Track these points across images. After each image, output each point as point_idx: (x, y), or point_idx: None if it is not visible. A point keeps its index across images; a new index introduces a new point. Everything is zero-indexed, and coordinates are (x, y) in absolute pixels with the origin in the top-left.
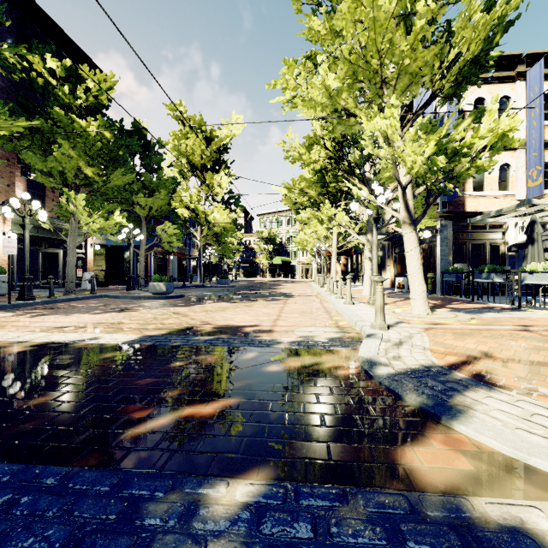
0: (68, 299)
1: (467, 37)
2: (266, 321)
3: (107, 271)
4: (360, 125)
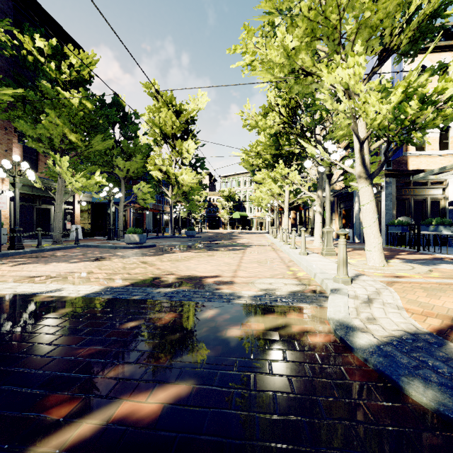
0: (53, 248)
1: None
2: (227, 271)
3: (92, 224)
4: (317, 83)
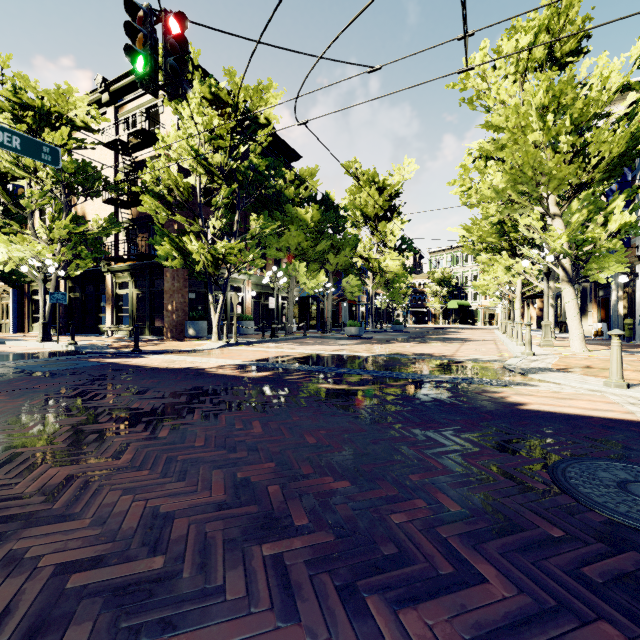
0: (295, 338)
1: (605, 149)
2: (448, 352)
3: (300, 318)
4: (523, 209)
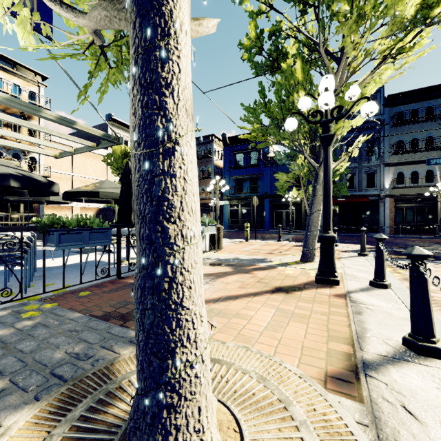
0: None
1: None
2: None
3: None
4: None
